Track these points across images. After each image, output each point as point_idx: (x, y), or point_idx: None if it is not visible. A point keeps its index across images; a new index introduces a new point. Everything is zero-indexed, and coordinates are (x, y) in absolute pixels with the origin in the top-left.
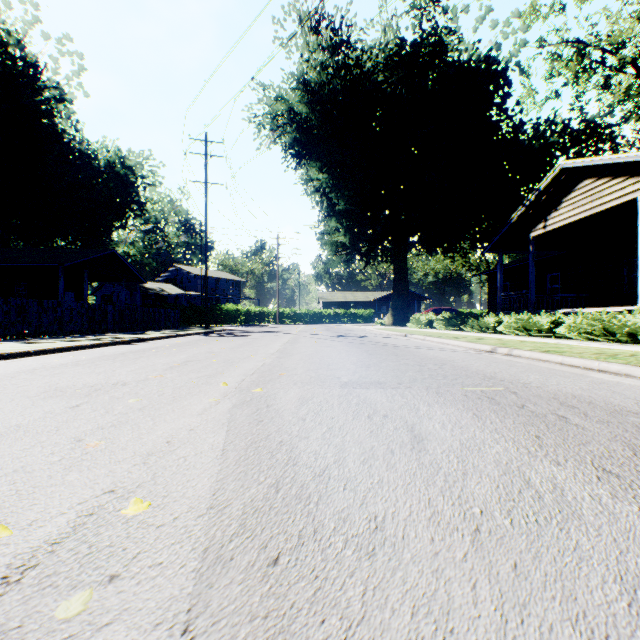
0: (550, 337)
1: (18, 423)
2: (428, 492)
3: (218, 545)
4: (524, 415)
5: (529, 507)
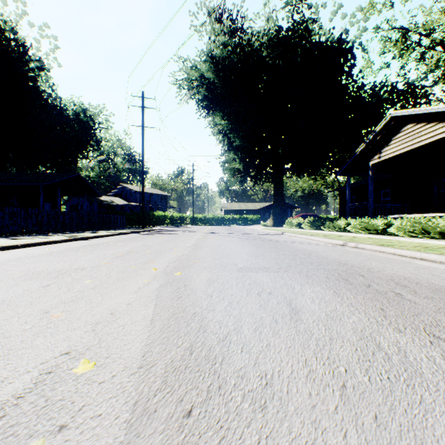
0: (384, 235)
1: (3, 299)
2: (304, 354)
3: (145, 399)
4: (371, 292)
5: (381, 366)
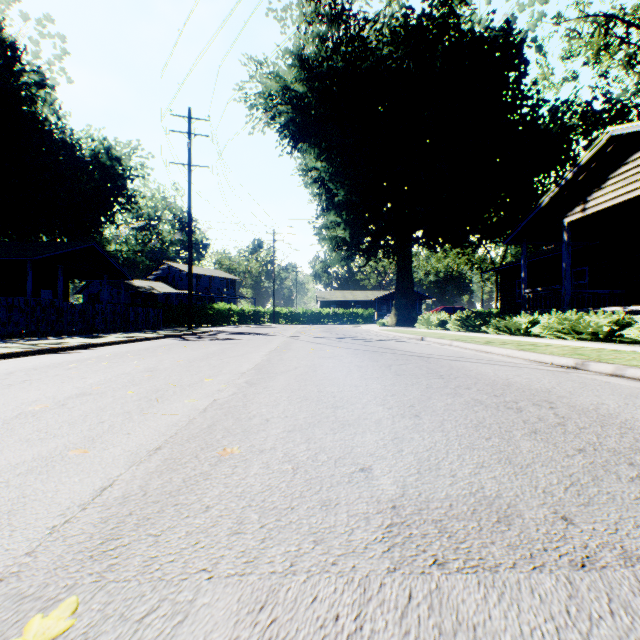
0: (611, 342)
1: None
2: None
3: None
4: None
5: None
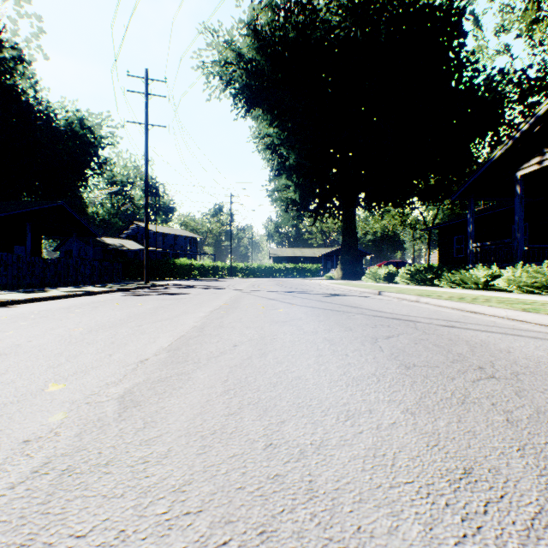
0: None
1: None
2: None
3: None
4: None
5: None
